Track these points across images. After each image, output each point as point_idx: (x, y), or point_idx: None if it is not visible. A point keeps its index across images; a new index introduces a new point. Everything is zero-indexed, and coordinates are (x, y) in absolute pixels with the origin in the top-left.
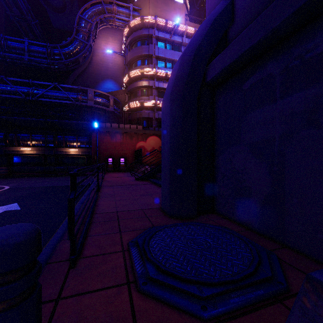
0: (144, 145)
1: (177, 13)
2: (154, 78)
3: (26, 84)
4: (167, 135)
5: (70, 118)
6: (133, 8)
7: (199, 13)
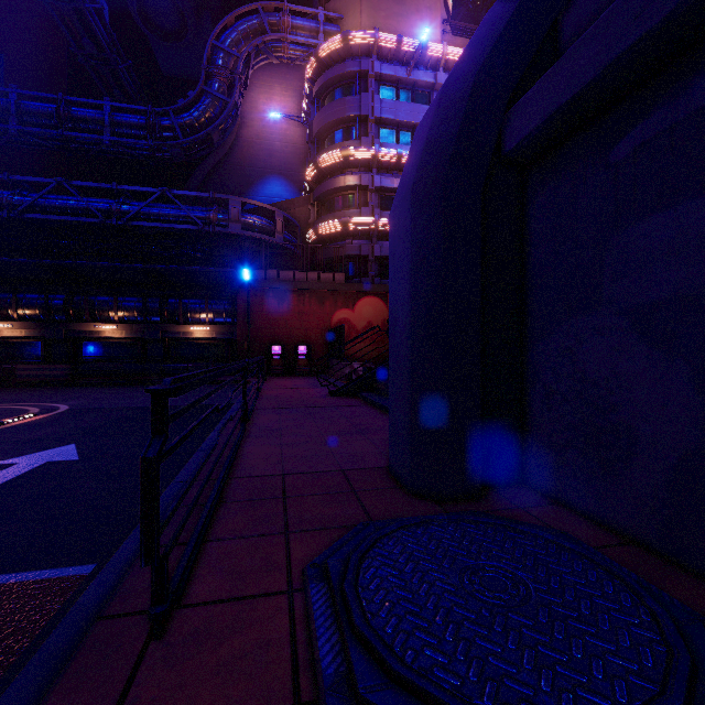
0: (350, 317)
1: (423, 20)
2: (371, 169)
3: (109, 194)
4: (404, 289)
5: (194, 261)
6: (327, 16)
7: (473, 17)
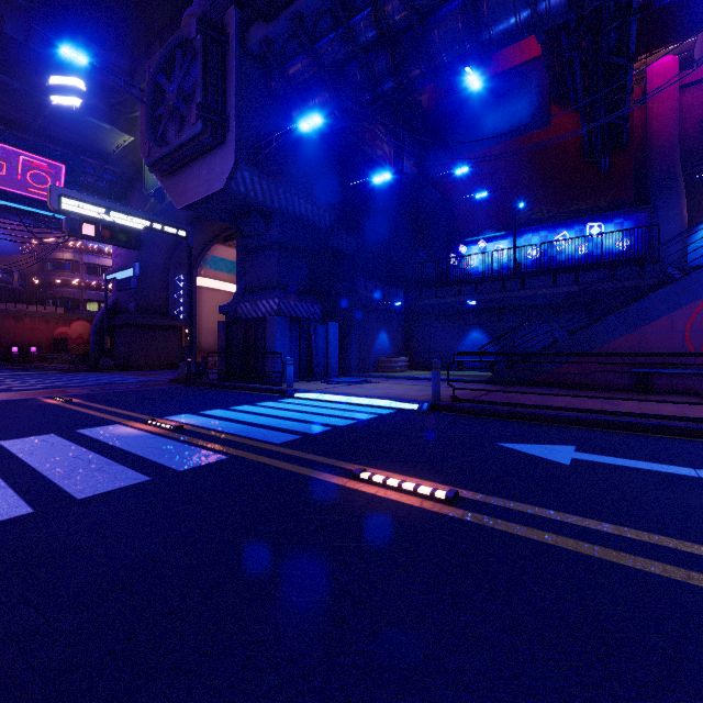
0: (68, 331)
1: None
2: (82, 252)
3: None
4: (92, 342)
5: None
6: None
7: None
